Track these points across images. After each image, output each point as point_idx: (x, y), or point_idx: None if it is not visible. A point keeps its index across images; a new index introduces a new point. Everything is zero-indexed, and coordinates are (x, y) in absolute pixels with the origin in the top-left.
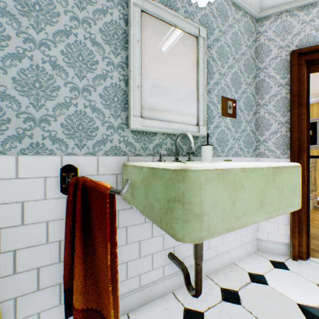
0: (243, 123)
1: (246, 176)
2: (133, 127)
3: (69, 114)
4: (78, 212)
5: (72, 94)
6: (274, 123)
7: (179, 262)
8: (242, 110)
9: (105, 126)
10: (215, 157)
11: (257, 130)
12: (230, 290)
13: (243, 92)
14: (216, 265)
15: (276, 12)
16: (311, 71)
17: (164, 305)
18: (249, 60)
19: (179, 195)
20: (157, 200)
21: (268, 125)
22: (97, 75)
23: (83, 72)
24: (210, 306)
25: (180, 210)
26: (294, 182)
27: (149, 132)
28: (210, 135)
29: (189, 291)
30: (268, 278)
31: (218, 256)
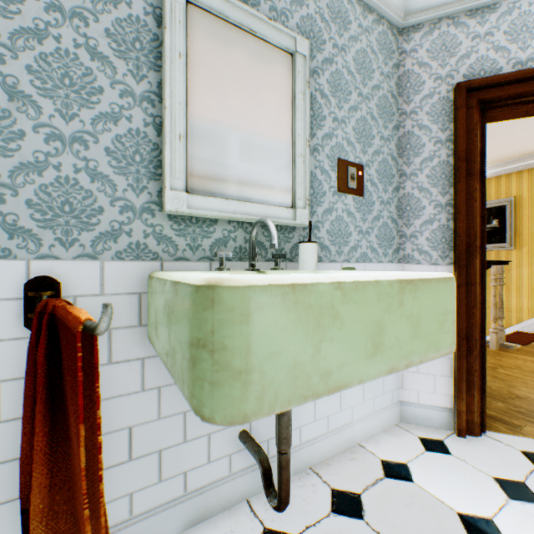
0: (377, 206)
1: (345, 297)
2: (170, 209)
3: (44, 184)
4: (39, 365)
5: (50, 147)
6: (429, 205)
7: (256, 448)
8: (375, 184)
9: (117, 206)
10: (325, 263)
11: (401, 218)
12: (347, 493)
13: (376, 153)
14: (328, 449)
15: (432, 18)
16: (489, 118)
17: (228, 525)
18: (387, 97)
19: (205, 334)
20: (180, 343)
21: (419, 209)
22: (102, 114)
23: (73, 107)
24: (310, 524)
25: (207, 363)
26: (442, 307)
27: (203, 218)
28: (316, 225)
29: (268, 501)
30: (414, 470)
31: (332, 434)
